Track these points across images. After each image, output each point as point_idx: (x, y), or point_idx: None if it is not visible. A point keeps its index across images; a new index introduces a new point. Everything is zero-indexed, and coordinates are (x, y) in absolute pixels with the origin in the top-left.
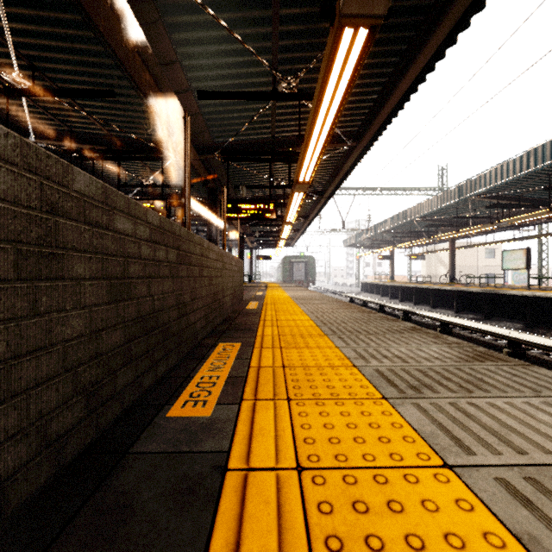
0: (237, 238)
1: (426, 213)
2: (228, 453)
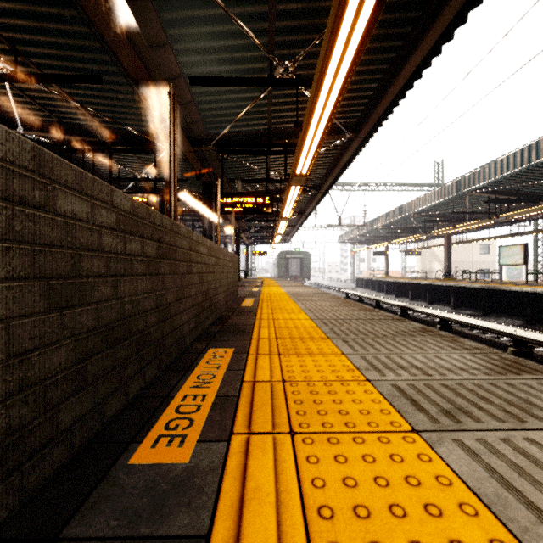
0: (232, 233)
1: (423, 208)
2: (208, 539)
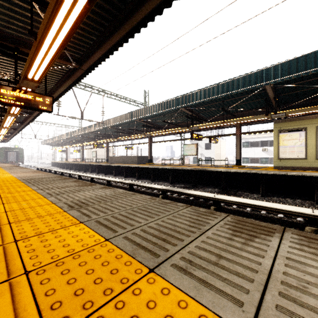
0: None
1: (65, 138)
2: None
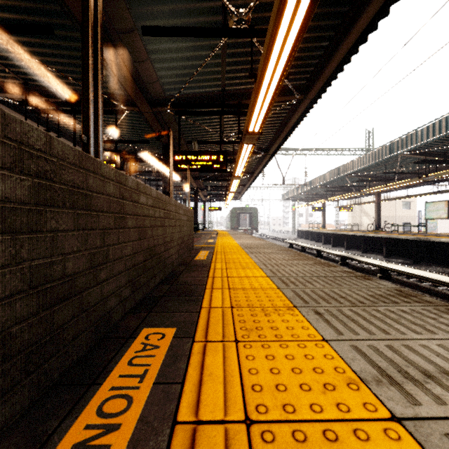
0: (188, 188)
1: (358, 169)
2: None
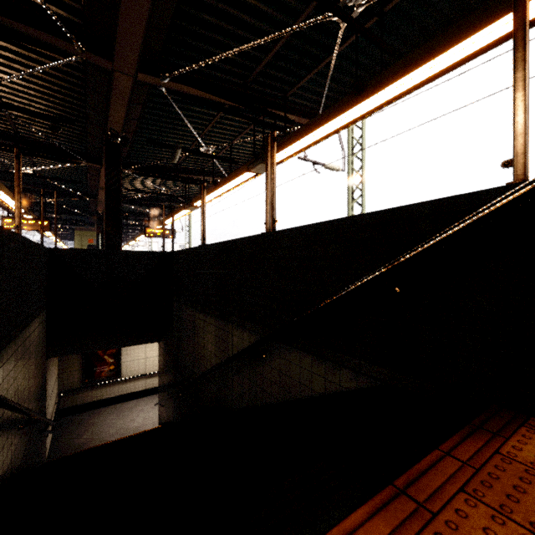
0: None
1: None
2: None
